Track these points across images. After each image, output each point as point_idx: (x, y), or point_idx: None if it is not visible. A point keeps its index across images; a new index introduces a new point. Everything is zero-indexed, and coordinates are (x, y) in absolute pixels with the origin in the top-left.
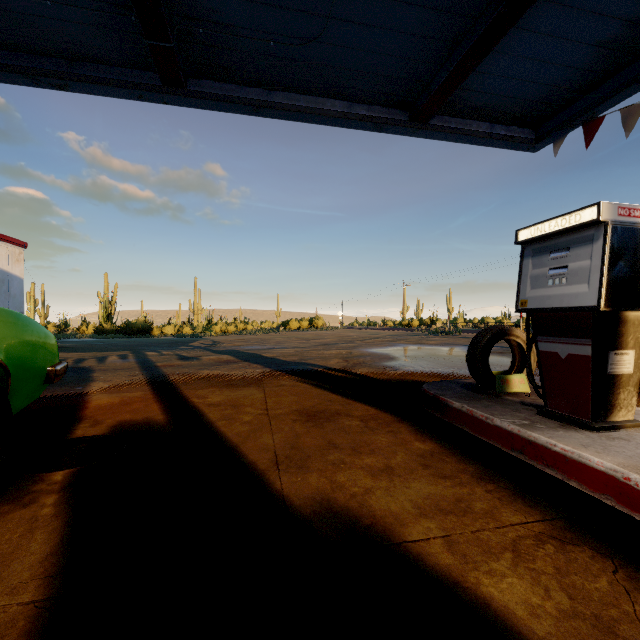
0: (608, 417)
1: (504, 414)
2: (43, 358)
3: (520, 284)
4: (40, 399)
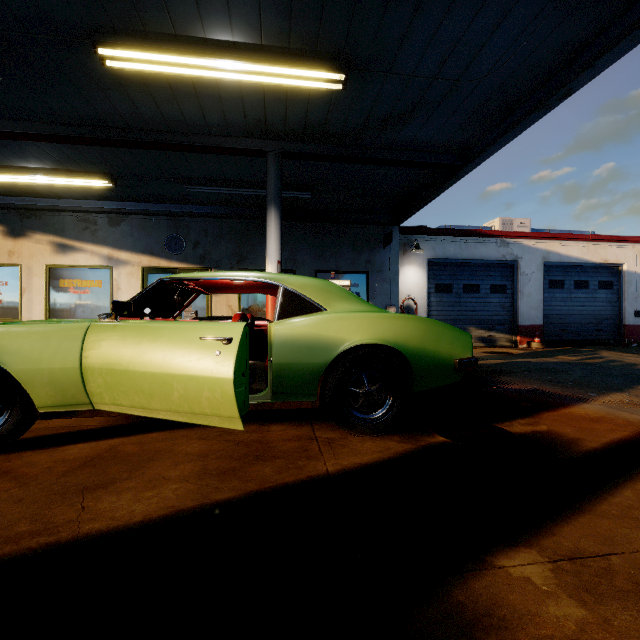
0: None
1: None
2: (447, 351)
3: None
4: (545, 394)
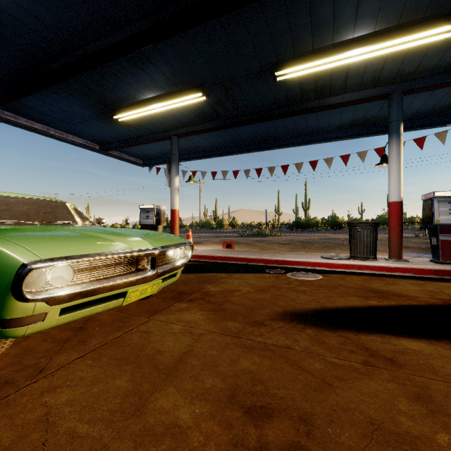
0: None
1: None
2: None
3: (140, 218)
4: None
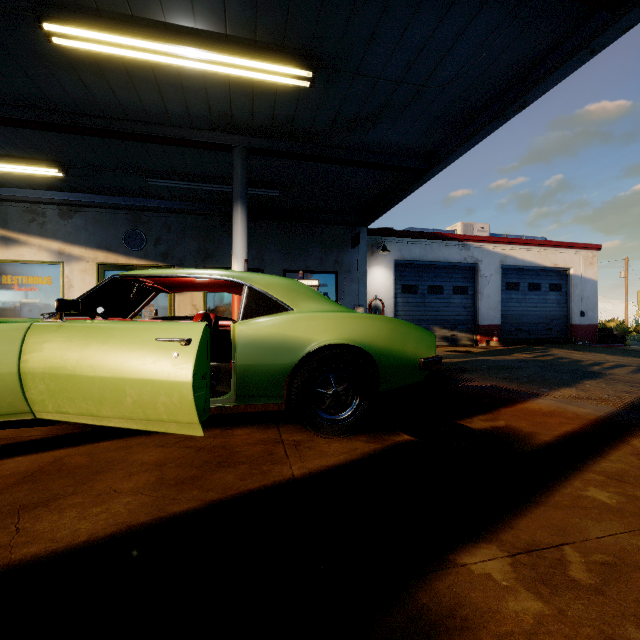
0: None
1: None
2: (413, 351)
3: None
4: (503, 390)
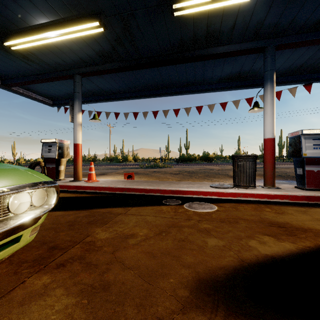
0: (59, 178)
1: None
2: None
3: (42, 152)
4: None
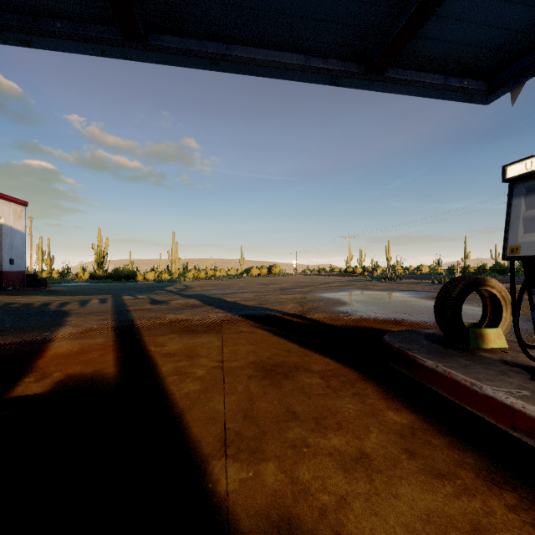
0: None
1: (492, 379)
2: None
3: (508, 228)
4: (4, 345)
